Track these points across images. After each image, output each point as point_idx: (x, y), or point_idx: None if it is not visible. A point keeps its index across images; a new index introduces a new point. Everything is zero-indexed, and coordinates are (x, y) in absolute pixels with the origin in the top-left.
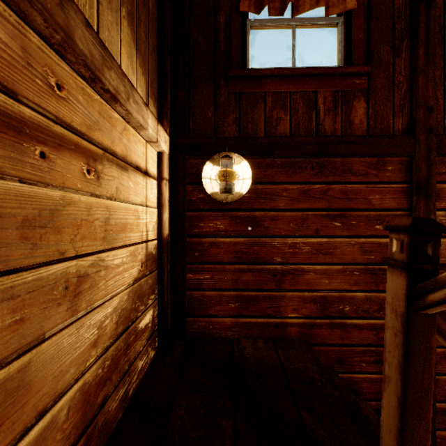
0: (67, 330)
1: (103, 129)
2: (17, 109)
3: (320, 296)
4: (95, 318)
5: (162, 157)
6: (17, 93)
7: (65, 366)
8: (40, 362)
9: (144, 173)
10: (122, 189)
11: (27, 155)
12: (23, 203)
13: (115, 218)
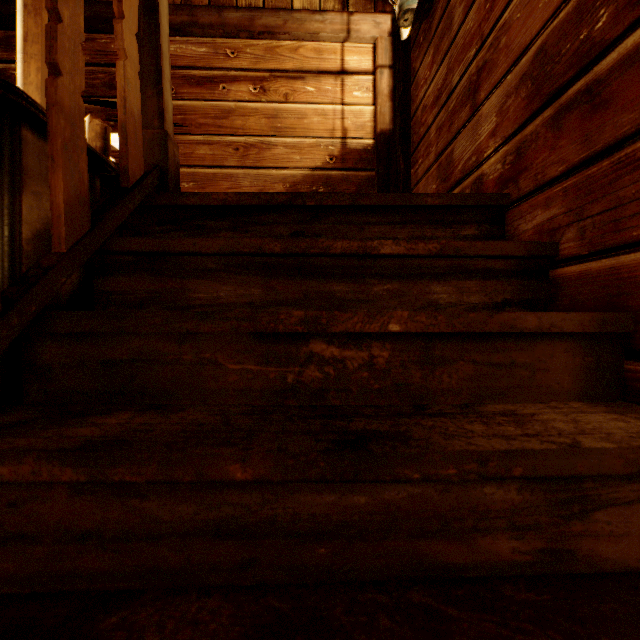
0: (238, 171)
1: (270, 59)
2: (212, 74)
3: (532, 57)
4: (261, 176)
5: (376, 46)
6: (212, 68)
7: (237, 188)
8: (222, 177)
9: (338, 75)
10: (295, 95)
11: (216, 91)
12: (215, 110)
13: (285, 116)
